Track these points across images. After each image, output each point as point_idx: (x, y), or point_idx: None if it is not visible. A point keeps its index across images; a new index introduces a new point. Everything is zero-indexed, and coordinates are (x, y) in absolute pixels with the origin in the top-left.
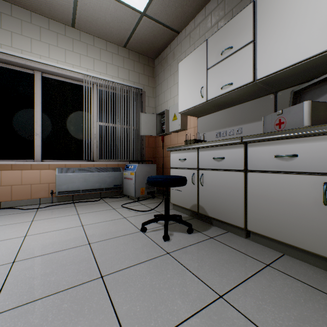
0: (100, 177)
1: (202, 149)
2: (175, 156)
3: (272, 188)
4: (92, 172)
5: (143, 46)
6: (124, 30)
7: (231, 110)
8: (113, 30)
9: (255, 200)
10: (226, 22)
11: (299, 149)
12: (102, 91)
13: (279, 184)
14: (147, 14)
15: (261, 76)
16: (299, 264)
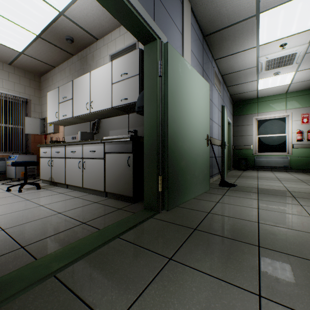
0: None
1: (53, 147)
2: (42, 150)
3: (71, 165)
4: None
5: (27, 68)
6: (7, 57)
7: (77, 126)
8: None
9: (68, 170)
10: (76, 76)
11: (76, 149)
12: None
13: (73, 163)
14: (25, 54)
15: (74, 116)
16: (75, 192)
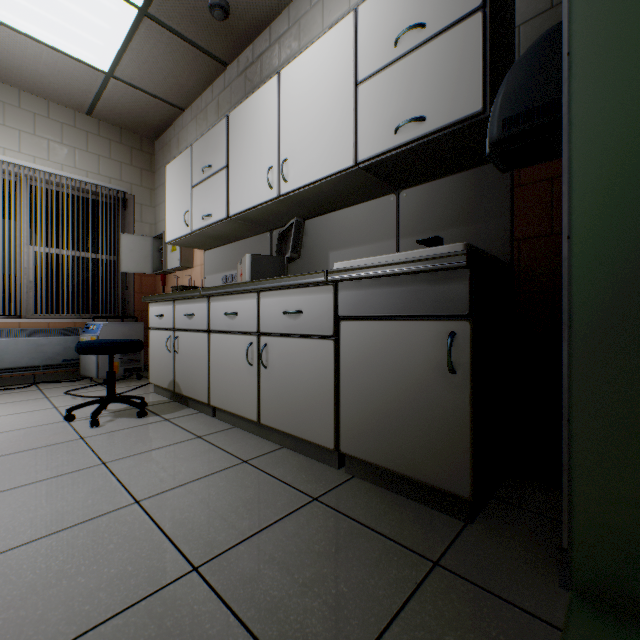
0: (32, 345)
1: (177, 302)
2: (154, 311)
3: (225, 352)
4: (14, 338)
5: (125, 119)
6: (81, 91)
7: (237, 246)
8: (59, 88)
9: (215, 367)
10: None
11: (239, 306)
12: (41, 189)
13: (229, 346)
14: (117, 76)
15: (233, 214)
16: (237, 433)
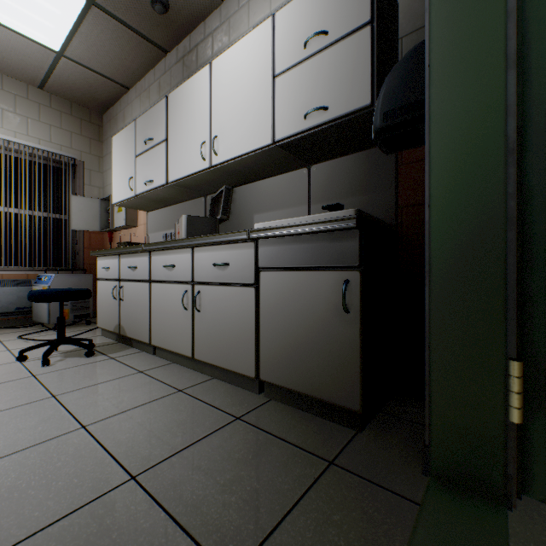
0: None
1: (122, 256)
2: (101, 264)
3: (164, 298)
4: None
5: (75, 94)
6: (33, 67)
7: (176, 208)
8: (12, 63)
9: (156, 311)
10: None
11: (176, 260)
12: None
13: (167, 294)
14: (68, 56)
15: (171, 181)
16: (174, 368)
